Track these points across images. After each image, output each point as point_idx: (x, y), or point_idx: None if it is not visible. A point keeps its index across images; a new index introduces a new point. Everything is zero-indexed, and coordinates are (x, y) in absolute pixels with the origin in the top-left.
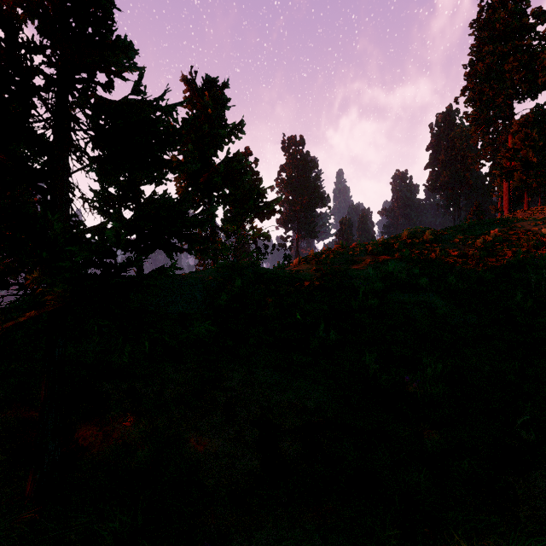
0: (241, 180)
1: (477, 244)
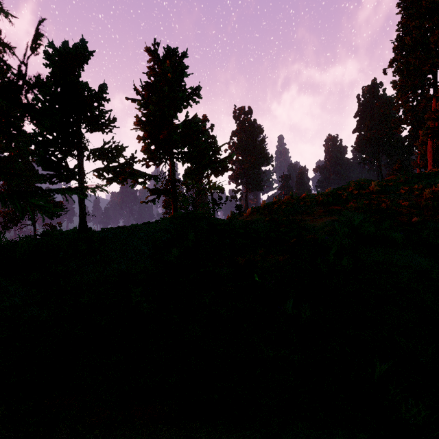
0: (199, 139)
1: (425, 194)
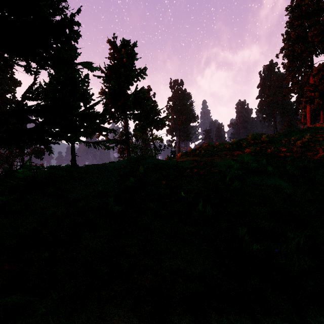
0: (145, 104)
1: (297, 143)
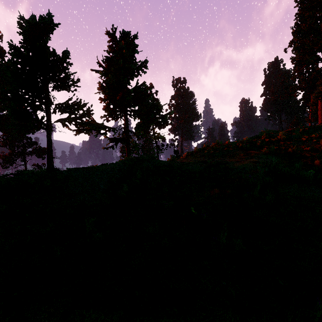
0: (146, 101)
1: None
